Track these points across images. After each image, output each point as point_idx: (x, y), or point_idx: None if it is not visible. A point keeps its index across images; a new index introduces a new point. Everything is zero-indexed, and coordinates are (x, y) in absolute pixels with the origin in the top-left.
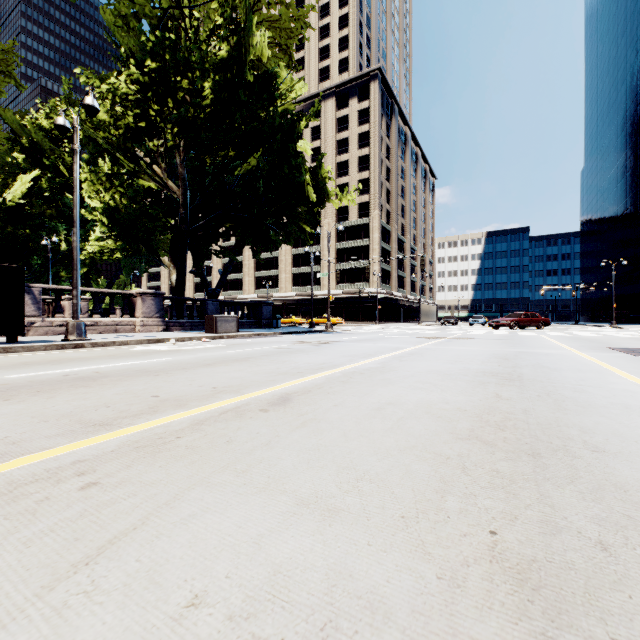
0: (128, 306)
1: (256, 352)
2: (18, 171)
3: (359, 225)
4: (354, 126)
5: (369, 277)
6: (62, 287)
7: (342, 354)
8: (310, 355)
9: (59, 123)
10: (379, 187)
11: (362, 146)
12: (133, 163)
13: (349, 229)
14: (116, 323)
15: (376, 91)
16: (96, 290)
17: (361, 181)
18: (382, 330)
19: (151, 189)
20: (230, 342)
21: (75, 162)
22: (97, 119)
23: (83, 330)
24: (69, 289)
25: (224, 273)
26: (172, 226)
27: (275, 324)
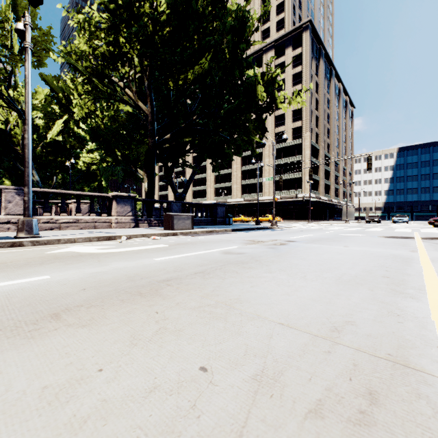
0: (107, 207)
1: (192, 262)
2: (57, 118)
3: (293, 145)
4: (289, 69)
5: (301, 185)
6: (48, 190)
7: (332, 274)
8: (276, 275)
9: (18, 27)
10: (310, 114)
11: (295, 84)
12: (109, 87)
13: (285, 149)
14: (95, 220)
15: (307, 39)
16: (78, 193)
17: (295, 111)
18: (322, 227)
19: (131, 116)
20: (178, 240)
21: (26, 60)
22: (78, 49)
23: (33, 227)
24: (54, 192)
25: (188, 182)
26: (146, 144)
27: (227, 222)
